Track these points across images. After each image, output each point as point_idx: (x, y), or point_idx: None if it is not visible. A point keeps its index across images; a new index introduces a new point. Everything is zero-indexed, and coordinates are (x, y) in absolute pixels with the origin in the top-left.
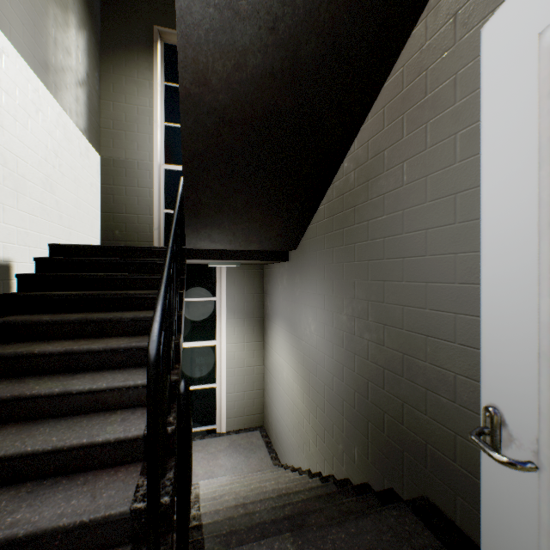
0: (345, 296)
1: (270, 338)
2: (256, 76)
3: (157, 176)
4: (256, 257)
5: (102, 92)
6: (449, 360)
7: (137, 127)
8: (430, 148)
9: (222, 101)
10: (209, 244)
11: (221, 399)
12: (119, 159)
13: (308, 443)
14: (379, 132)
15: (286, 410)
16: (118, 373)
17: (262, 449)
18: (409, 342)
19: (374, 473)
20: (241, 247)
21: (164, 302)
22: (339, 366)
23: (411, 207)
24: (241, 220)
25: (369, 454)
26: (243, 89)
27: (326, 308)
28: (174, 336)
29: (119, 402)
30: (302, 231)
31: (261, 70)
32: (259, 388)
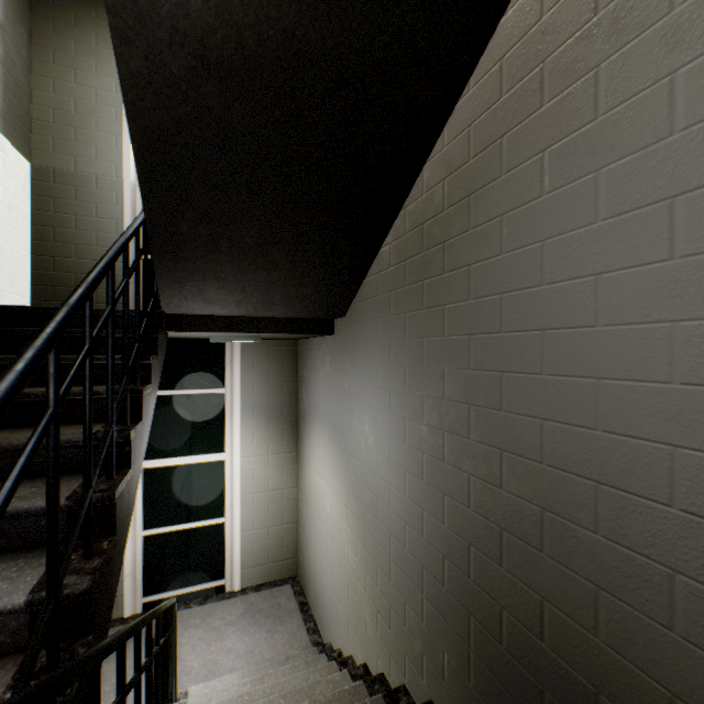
0: (425, 393)
1: (306, 448)
2: None
3: (130, 201)
4: (283, 328)
5: (35, 62)
6: (655, 539)
7: (95, 123)
8: (608, 113)
9: (197, 18)
10: (202, 306)
11: (233, 540)
12: (64, 171)
13: (363, 620)
14: (491, 106)
15: (330, 560)
16: None
17: (294, 617)
18: (556, 489)
19: None
20: (258, 312)
21: None
22: (416, 509)
23: (560, 234)
24: (253, 266)
25: (471, 672)
26: None
27: (392, 412)
28: (92, 488)
29: None
30: (353, 288)
31: None
32: (291, 521)
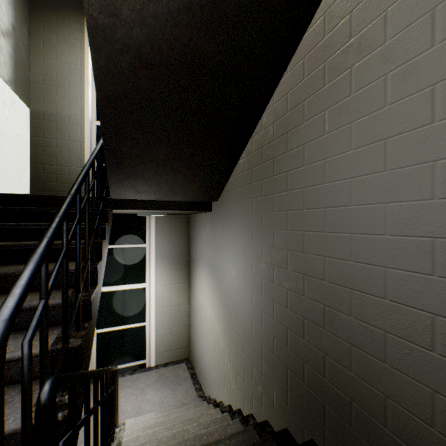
0: (263, 244)
1: (195, 280)
2: (173, 11)
3: (88, 131)
4: (181, 207)
5: (32, 48)
6: (377, 317)
7: (68, 84)
8: (356, 93)
9: (136, 38)
10: (134, 194)
11: (150, 336)
12: (49, 113)
13: (228, 379)
14: (299, 83)
15: (209, 346)
16: (10, 339)
17: (187, 381)
18: (331, 294)
19: (293, 420)
20: (166, 198)
21: (37, 264)
22: (258, 311)
23: (333, 156)
24: (164, 171)
25: (288, 400)
26: (159, 26)
27: (245, 256)
28: (80, 293)
29: (6, 377)
30: (223, 183)
31: (178, 3)
32: (186, 325)
